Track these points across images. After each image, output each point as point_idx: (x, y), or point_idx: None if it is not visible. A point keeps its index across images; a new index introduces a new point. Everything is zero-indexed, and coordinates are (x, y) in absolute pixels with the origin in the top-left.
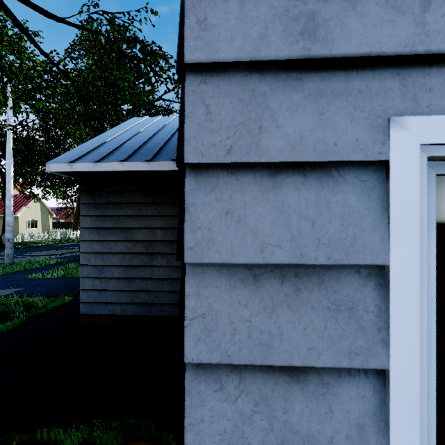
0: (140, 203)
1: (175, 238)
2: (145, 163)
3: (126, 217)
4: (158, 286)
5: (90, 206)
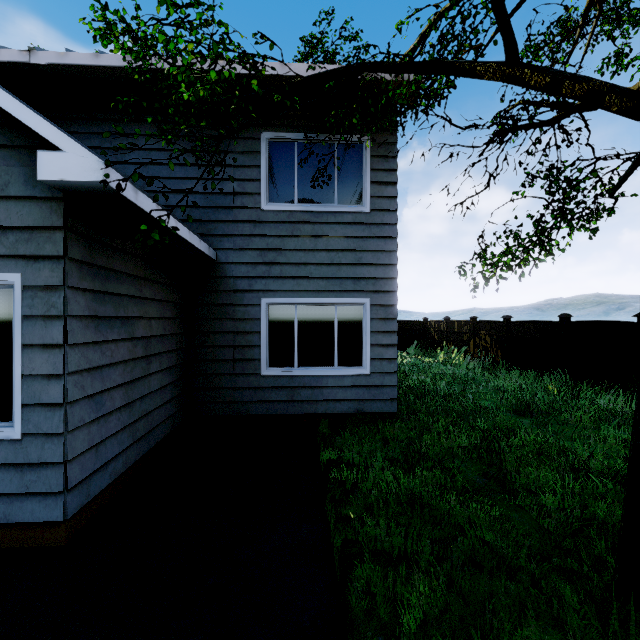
0: (140, 277)
1: (165, 331)
2: (188, 231)
3: (128, 299)
4: (154, 402)
5: (84, 268)
